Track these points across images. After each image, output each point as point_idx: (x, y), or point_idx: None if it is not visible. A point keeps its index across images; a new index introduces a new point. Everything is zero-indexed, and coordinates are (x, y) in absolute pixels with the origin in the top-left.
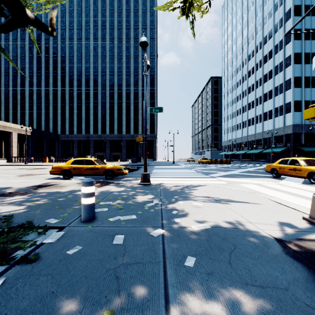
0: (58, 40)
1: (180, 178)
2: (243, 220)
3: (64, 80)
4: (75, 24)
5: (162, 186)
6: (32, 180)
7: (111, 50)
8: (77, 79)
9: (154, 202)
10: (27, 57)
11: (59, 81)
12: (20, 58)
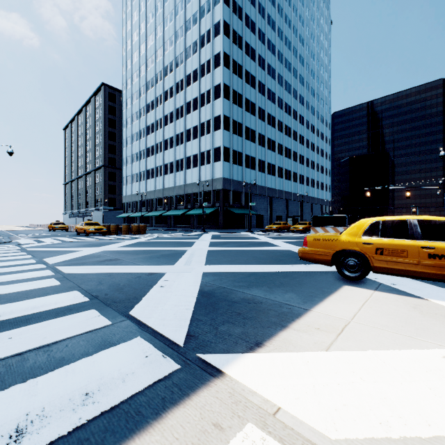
0: None
1: None
2: None
3: None
4: None
5: None
6: None
7: None
8: None
9: None
10: None
11: None
12: None
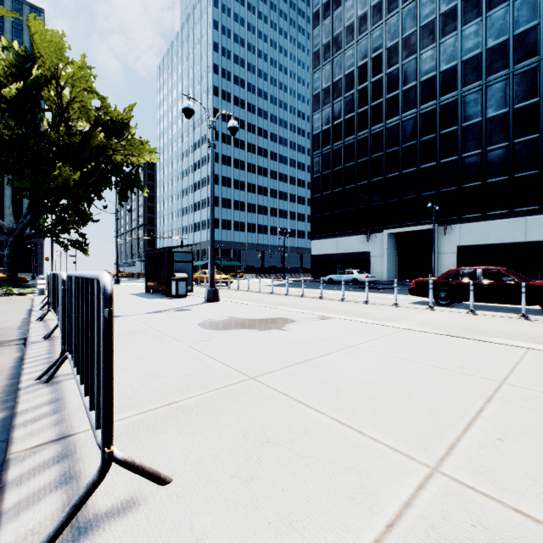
0: None
1: None
2: None
3: None
4: None
5: None
6: None
7: None
8: None
9: None
10: None
11: None
12: None
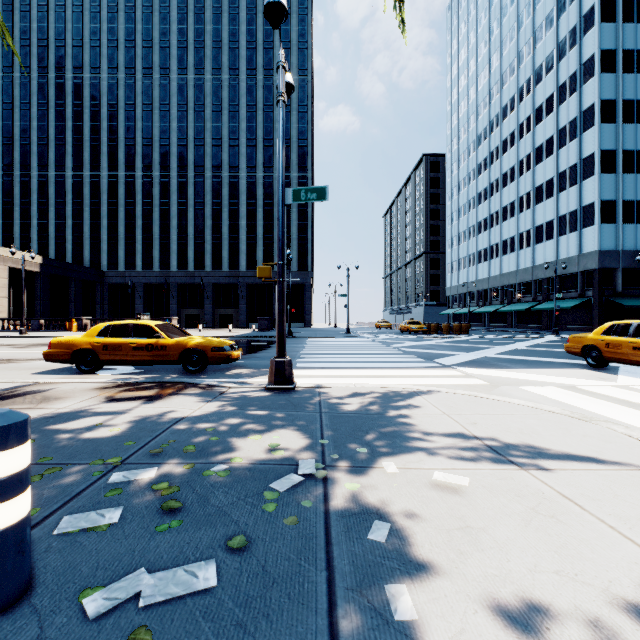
0: (102, 70)
1: (368, 369)
2: None
3: (115, 155)
4: (139, 38)
5: (326, 395)
6: None
7: (216, 94)
8: (142, 155)
9: (300, 467)
10: (34, 106)
11: (105, 159)
12: (20, 107)
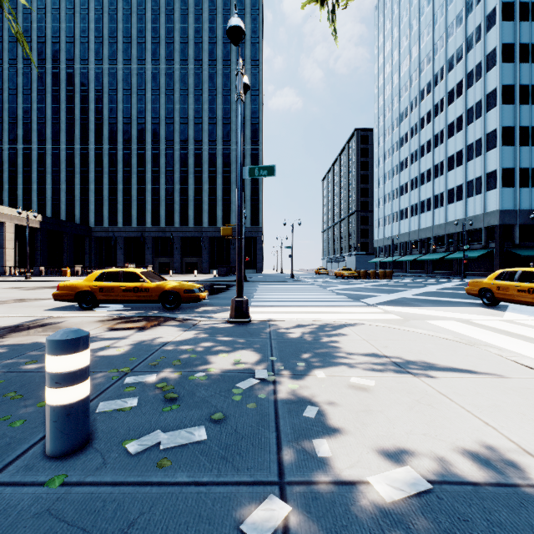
0: (89, 62)
1: (307, 307)
2: (503, 441)
3: (101, 132)
4: (120, 35)
5: (274, 326)
6: (10, 314)
7: (183, 81)
8: (122, 131)
9: (256, 374)
10: (35, 92)
11: (92, 134)
12: (23, 92)
